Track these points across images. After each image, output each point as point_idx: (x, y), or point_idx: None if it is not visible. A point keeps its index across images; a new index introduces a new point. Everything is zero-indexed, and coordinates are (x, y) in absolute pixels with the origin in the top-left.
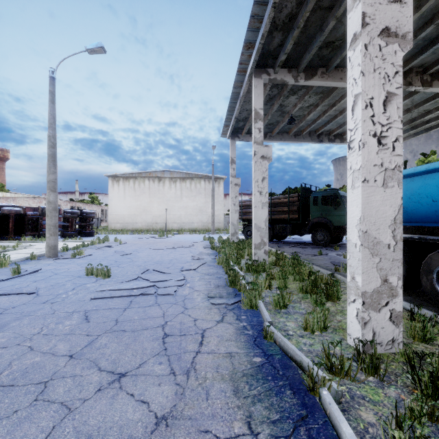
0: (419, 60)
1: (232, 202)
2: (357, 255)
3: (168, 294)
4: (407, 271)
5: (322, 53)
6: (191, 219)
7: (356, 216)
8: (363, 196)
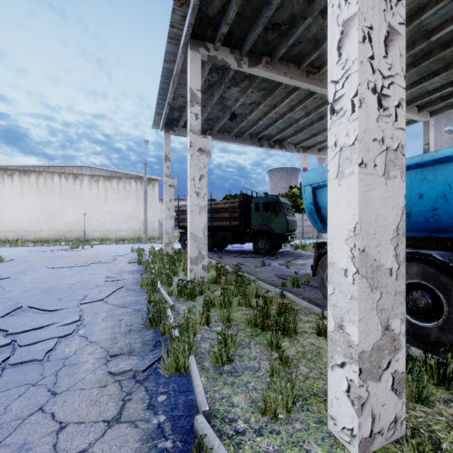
0: None
1: (166, 206)
2: (349, 289)
3: (31, 360)
4: None
5: (268, 37)
6: (119, 227)
7: (346, 223)
8: (360, 190)
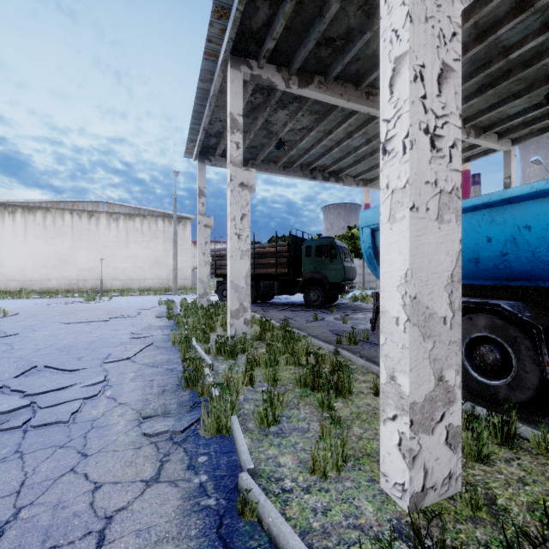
0: None
1: (201, 251)
2: (401, 338)
3: (55, 422)
4: None
5: (321, 53)
6: (143, 275)
7: (398, 270)
8: (411, 235)
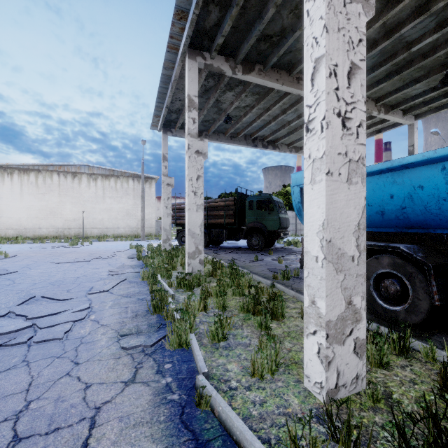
0: None
1: (164, 204)
2: (319, 272)
3: (52, 339)
4: None
5: (260, 46)
6: (117, 224)
7: (317, 220)
8: (327, 193)
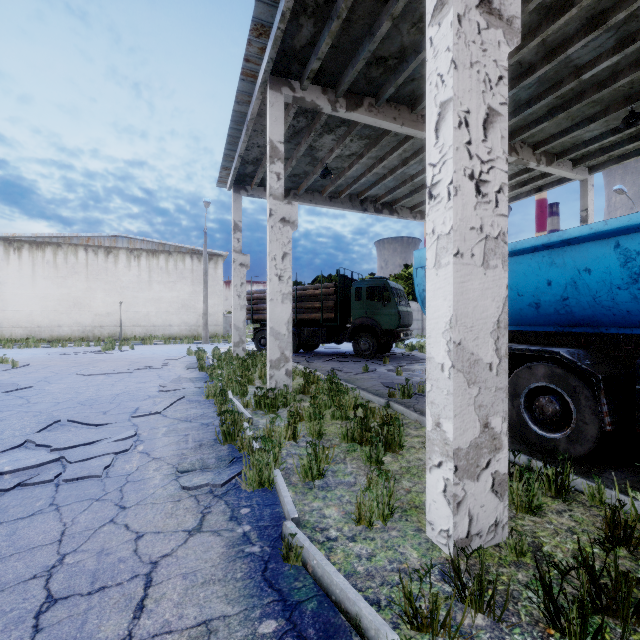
0: None
1: (236, 293)
2: (446, 385)
3: (88, 476)
4: None
5: (371, 73)
6: (168, 320)
7: (443, 316)
8: (455, 281)
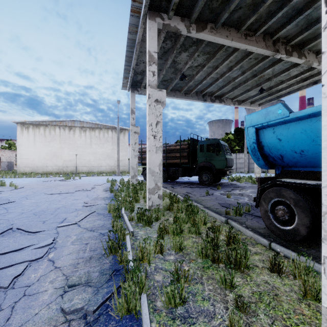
0: (287, 29)
1: (132, 148)
2: None
3: None
4: (312, 223)
5: (213, 4)
6: (100, 163)
7: None
8: None
